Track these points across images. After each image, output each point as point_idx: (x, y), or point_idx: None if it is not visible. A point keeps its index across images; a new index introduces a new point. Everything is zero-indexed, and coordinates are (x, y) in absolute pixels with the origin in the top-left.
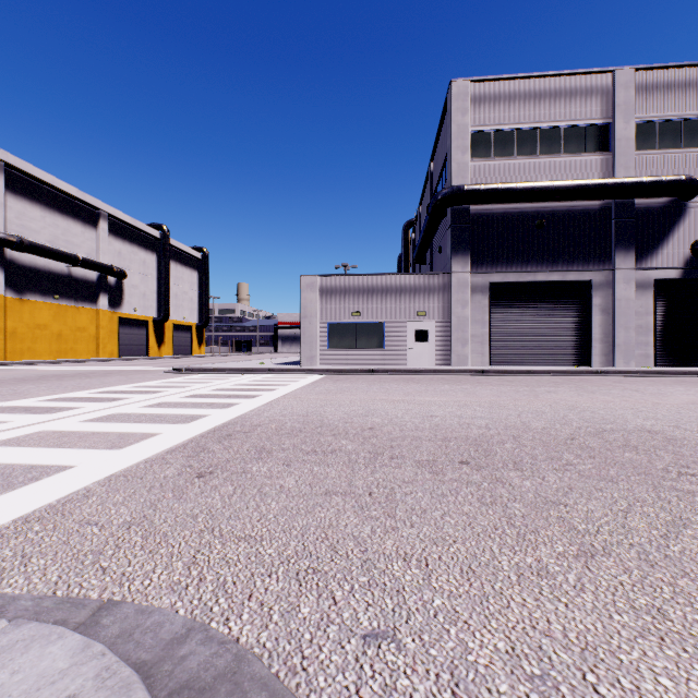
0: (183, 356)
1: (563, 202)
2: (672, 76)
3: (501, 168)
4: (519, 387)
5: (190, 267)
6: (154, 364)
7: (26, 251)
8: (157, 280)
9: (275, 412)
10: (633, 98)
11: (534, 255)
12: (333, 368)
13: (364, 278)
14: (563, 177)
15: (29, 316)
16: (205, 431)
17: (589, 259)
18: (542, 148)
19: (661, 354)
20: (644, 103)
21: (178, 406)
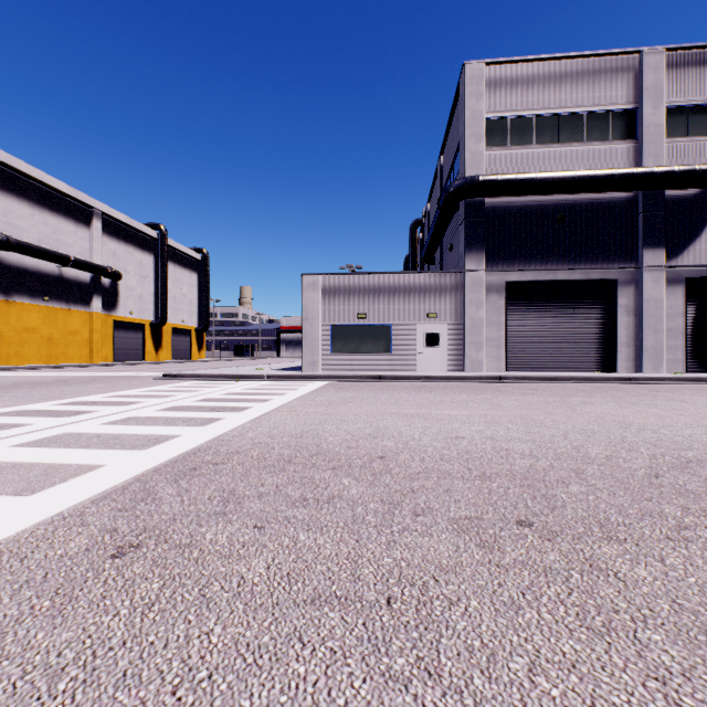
0: (182, 360)
1: (586, 194)
2: (705, 57)
3: (518, 158)
4: (547, 397)
5: (189, 269)
6: (147, 370)
7: (13, 250)
8: (154, 282)
9: (262, 432)
10: (662, 81)
11: (555, 252)
12: (336, 374)
13: (370, 277)
14: (586, 167)
15: (17, 319)
16: (164, 462)
17: (614, 255)
18: (563, 136)
19: (692, 360)
20: (674, 86)
21: (147, 422)
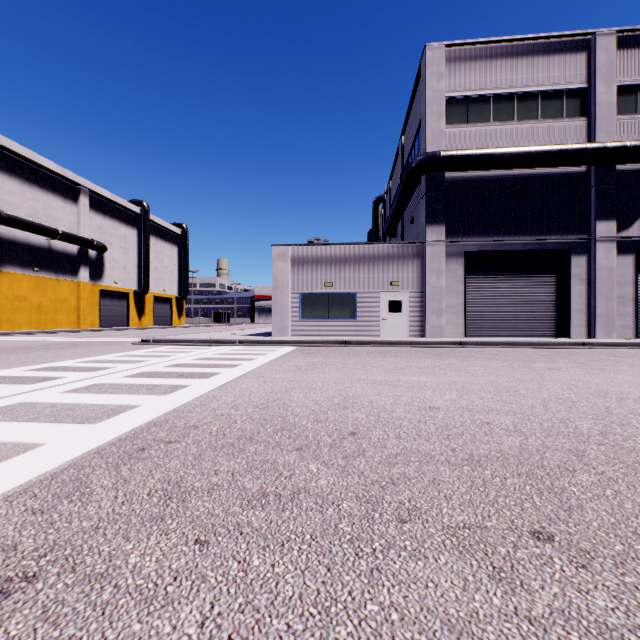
0: (163, 326)
1: (541, 169)
2: None
3: (476, 134)
4: (511, 362)
5: (170, 242)
6: (129, 335)
7: (4, 224)
8: (138, 254)
9: (226, 401)
10: (614, 61)
11: (511, 224)
12: (304, 339)
13: (337, 248)
14: (541, 143)
15: (8, 288)
16: (111, 439)
17: (568, 227)
18: (519, 114)
19: None
20: (625, 66)
21: (110, 390)
